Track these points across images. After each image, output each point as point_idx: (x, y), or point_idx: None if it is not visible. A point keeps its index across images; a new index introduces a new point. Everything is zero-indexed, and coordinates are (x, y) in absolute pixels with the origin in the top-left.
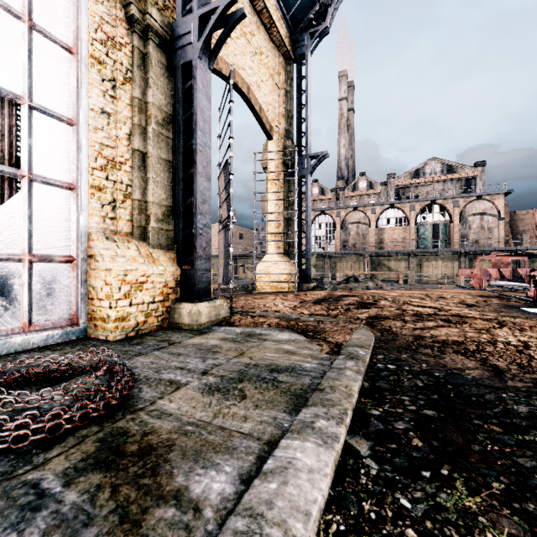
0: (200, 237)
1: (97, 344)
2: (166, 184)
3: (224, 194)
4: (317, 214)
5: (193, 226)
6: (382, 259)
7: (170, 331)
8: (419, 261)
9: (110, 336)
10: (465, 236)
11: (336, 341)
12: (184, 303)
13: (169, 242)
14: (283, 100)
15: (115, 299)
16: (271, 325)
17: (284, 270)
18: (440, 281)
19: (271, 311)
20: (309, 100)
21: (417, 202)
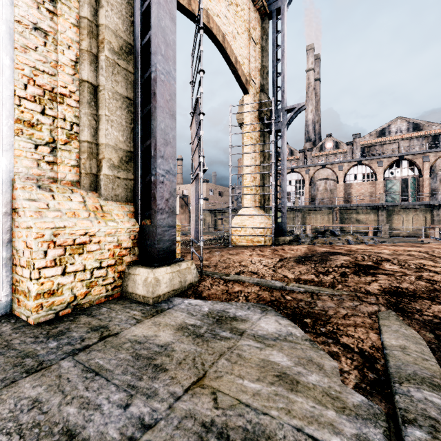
0: (160, 185)
1: (5, 332)
2: (124, 124)
3: (196, 141)
4: (287, 172)
5: (152, 172)
6: (350, 212)
7: (119, 304)
8: (388, 214)
9: (30, 317)
10: (435, 189)
11: (357, 345)
12: (139, 268)
13: (127, 193)
14: (258, 55)
15: (37, 267)
16: (249, 299)
17: (260, 224)
18: (412, 233)
19: (248, 273)
20: (284, 53)
21: (385, 158)
